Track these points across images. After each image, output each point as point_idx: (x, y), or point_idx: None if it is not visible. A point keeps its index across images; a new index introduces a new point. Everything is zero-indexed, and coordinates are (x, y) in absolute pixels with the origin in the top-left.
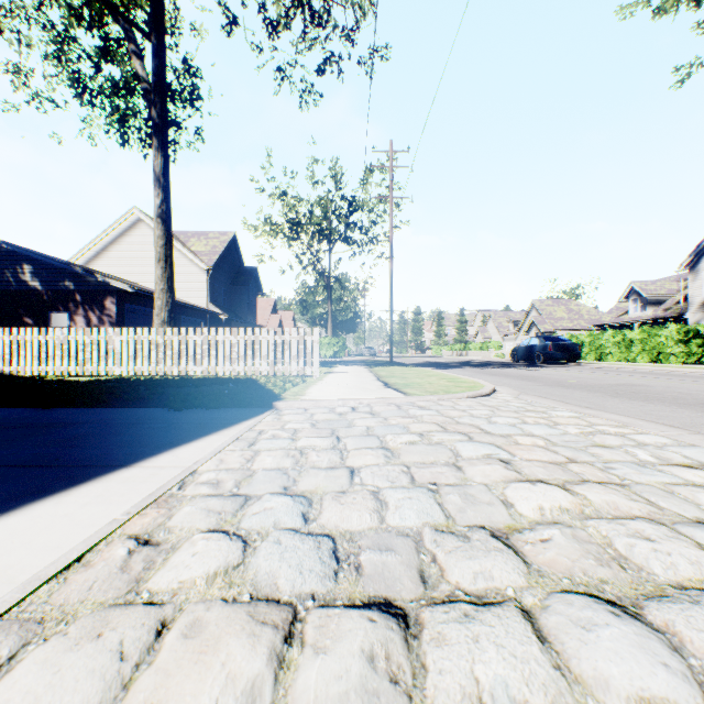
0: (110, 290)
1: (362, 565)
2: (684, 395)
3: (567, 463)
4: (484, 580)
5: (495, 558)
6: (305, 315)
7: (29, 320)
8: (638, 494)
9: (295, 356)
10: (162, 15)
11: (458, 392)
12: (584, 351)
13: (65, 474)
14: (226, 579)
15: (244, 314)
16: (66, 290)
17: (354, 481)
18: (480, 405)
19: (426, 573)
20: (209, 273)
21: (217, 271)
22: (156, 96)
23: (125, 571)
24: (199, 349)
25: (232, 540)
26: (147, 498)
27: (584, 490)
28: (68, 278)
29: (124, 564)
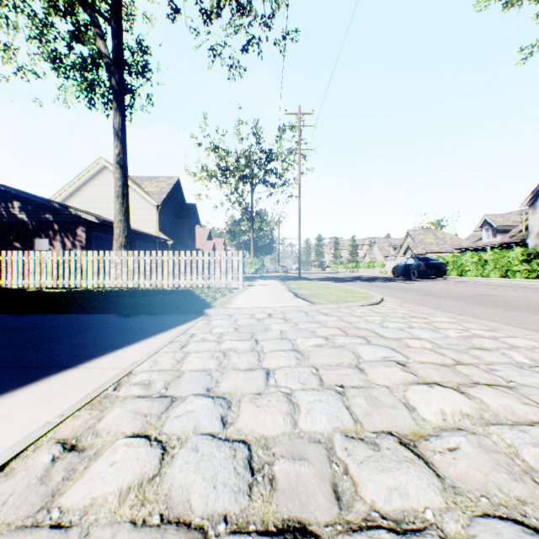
0: (81, 221)
1: (276, 479)
2: (535, 303)
3: (455, 365)
4: (400, 499)
5: (408, 470)
6: (233, 241)
7: (17, 244)
8: (527, 397)
9: (224, 273)
10: (119, 5)
11: (354, 301)
12: (449, 268)
13: (17, 375)
14: (139, 494)
15: (186, 240)
16: (47, 221)
17: (269, 382)
18: (372, 312)
19: (340, 489)
20: (159, 208)
21: (165, 206)
22: (115, 68)
23: (42, 483)
24: (149, 267)
25: (152, 447)
26: (83, 400)
27: (478, 392)
28: (48, 212)
29: (43, 475)
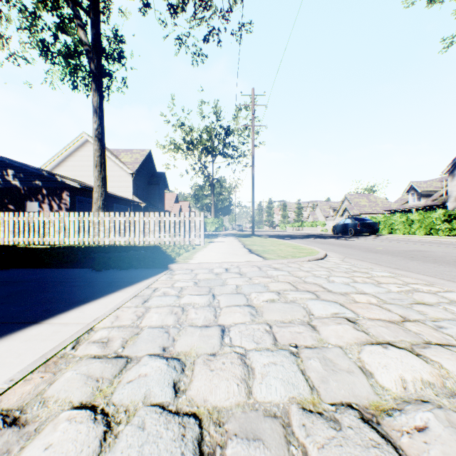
0: (66, 187)
1: None
2: None
3: (403, 322)
4: None
5: None
6: (196, 203)
7: (11, 207)
8: None
9: (188, 231)
10: None
11: (301, 256)
12: (380, 227)
13: None
14: None
15: (156, 203)
16: (36, 187)
17: (224, 341)
18: (318, 267)
19: None
20: (133, 176)
21: (138, 174)
22: (94, 54)
23: None
24: (123, 226)
25: (96, 422)
26: (37, 361)
27: (433, 354)
28: (38, 179)
29: None
